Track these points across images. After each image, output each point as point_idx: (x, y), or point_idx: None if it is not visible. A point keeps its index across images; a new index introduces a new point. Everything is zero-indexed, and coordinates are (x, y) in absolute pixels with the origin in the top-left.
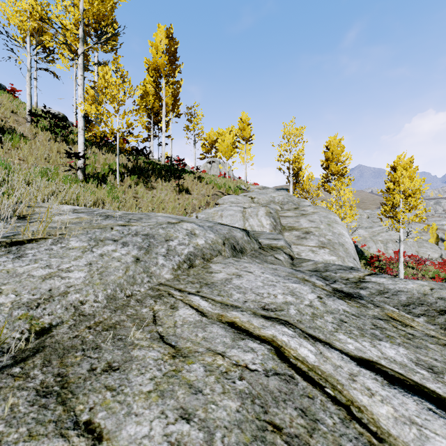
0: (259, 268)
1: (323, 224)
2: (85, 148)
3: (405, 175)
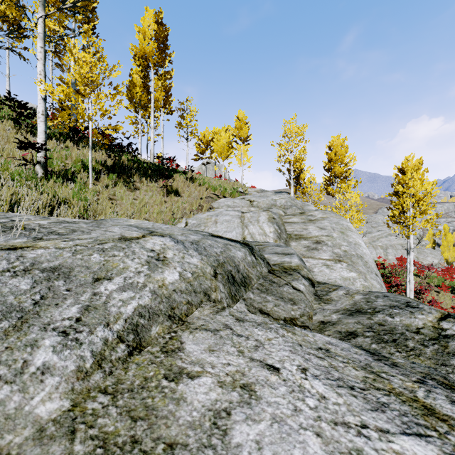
0: (290, 349)
1: (335, 231)
2: (55, 142)
3: (415, 177)
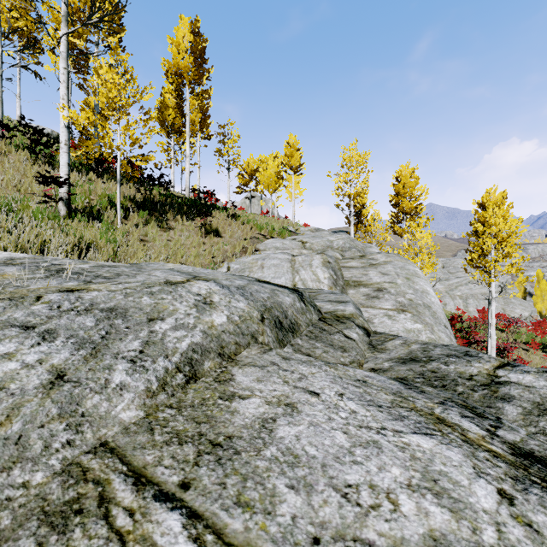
0: (331, 380)
1: (400, 277)
2: (77, 174)
3: (498, 213)
